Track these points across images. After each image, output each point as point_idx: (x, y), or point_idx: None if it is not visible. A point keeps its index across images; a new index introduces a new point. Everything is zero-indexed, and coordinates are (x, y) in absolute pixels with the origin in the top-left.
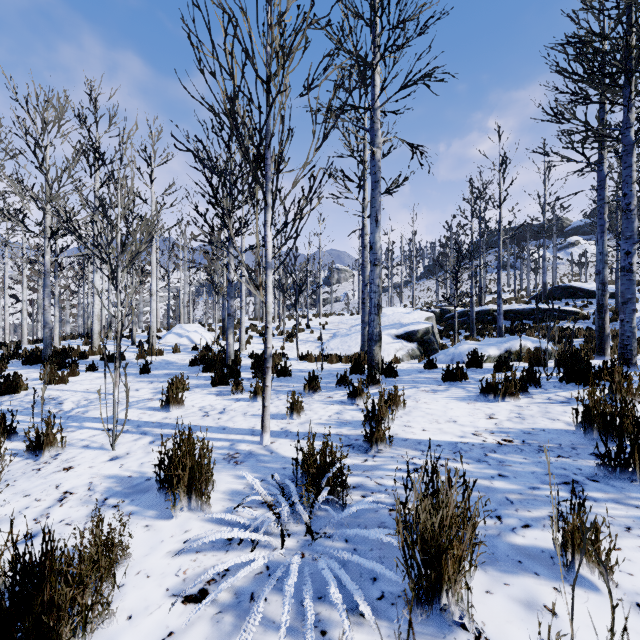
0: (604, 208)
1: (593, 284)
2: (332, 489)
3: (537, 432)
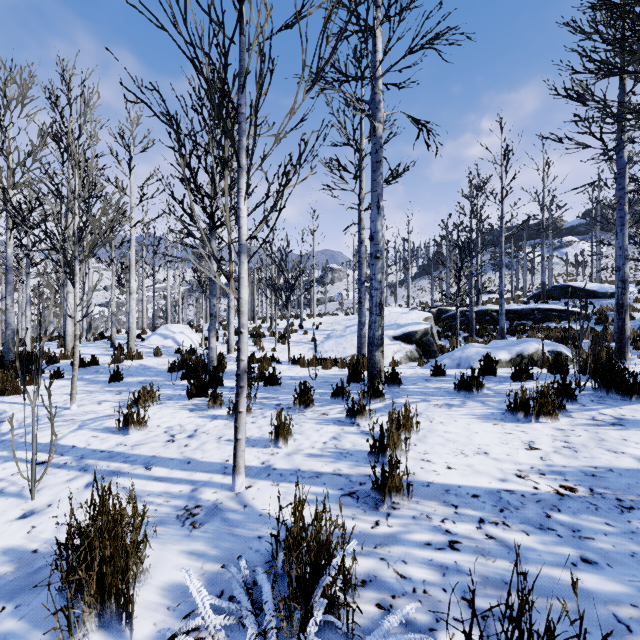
0: (624, 198)
1: (592, 284)
2: (330, 604)
3: (603, 473)
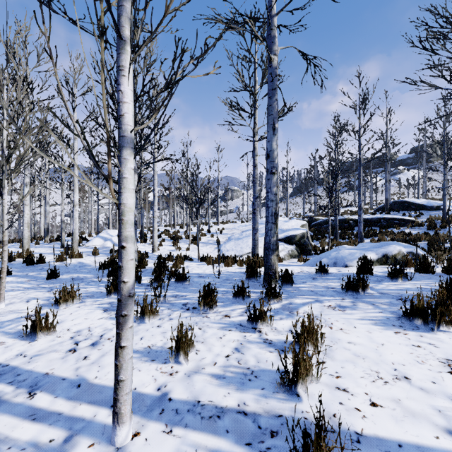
0: None
1: (422, 200)
2: None
3: None
